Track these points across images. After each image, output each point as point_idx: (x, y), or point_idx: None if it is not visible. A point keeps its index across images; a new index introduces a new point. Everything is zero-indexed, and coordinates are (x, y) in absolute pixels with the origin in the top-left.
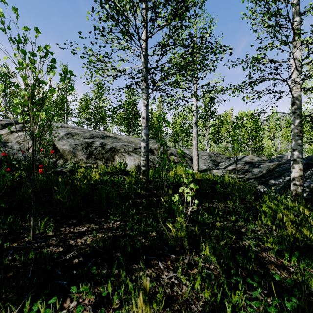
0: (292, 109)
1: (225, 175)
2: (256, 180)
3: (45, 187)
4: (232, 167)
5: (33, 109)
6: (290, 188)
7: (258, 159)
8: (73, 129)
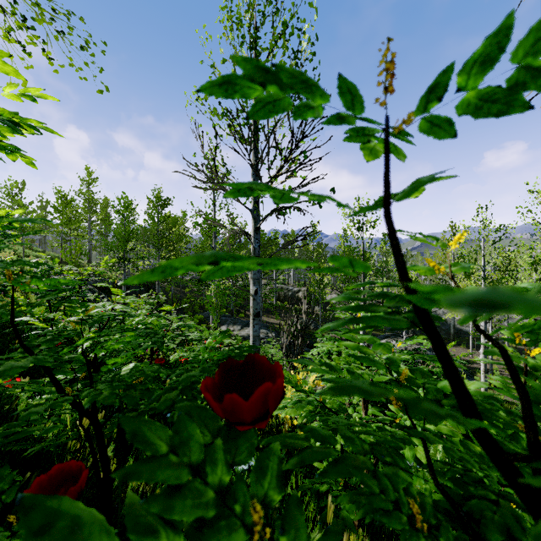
0: None
1: None
2: None
3: None
4: None
5: None
6: None
7: None
8: None
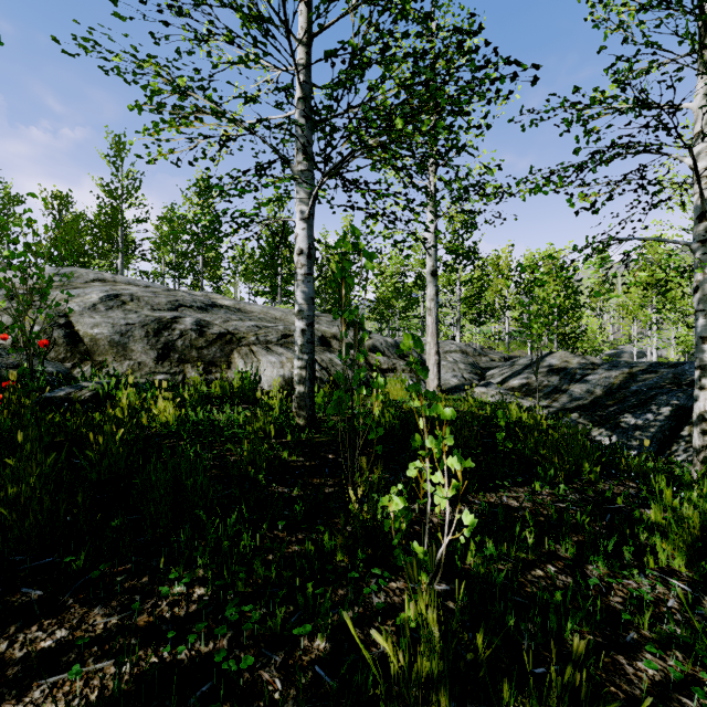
0: (697, 232)
1: (508, 403)
2: (585, 415)
3: None
4: (520, 381)
5: None
6: (677, 436)
7: (581, 362)
8: (126, 287)
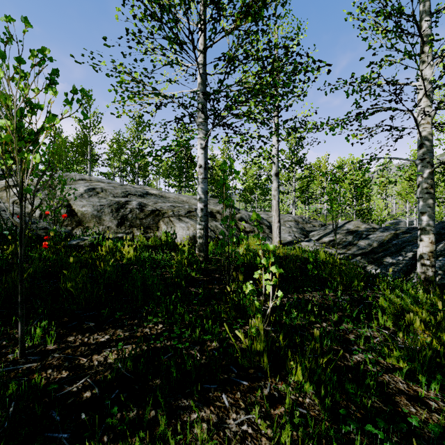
0: (419, 154)
1: (320, 250)
2: (364, 258)
3: (51, 270)
4: (329, 238)
5: (20, 149)
6: (414, 269)
7: (367, 227)
8: (98, 183)
